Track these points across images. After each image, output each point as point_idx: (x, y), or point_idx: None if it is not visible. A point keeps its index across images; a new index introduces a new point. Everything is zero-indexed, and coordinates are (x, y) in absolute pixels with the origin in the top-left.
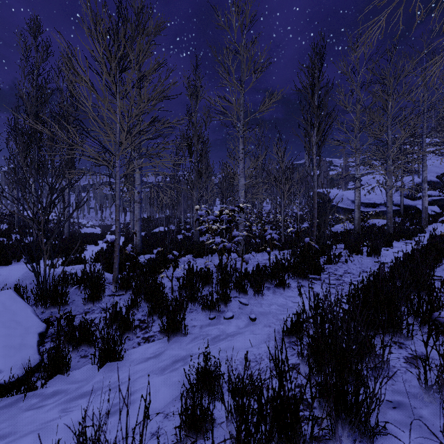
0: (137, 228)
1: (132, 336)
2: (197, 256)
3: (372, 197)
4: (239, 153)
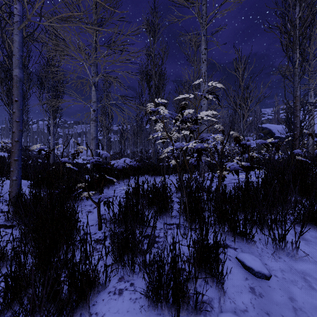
0: (92, 147)
1: None
2: (153, 175)
3: (315, 128)
4: (201, 55)
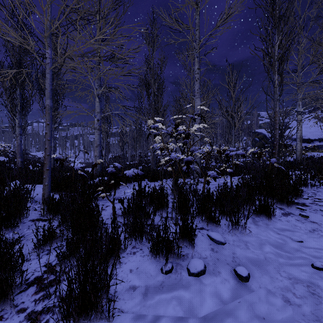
0: (96, 153)
1: (12, 308)
2: (152, 180)
3: (306, 134)
4: (195, 74)
